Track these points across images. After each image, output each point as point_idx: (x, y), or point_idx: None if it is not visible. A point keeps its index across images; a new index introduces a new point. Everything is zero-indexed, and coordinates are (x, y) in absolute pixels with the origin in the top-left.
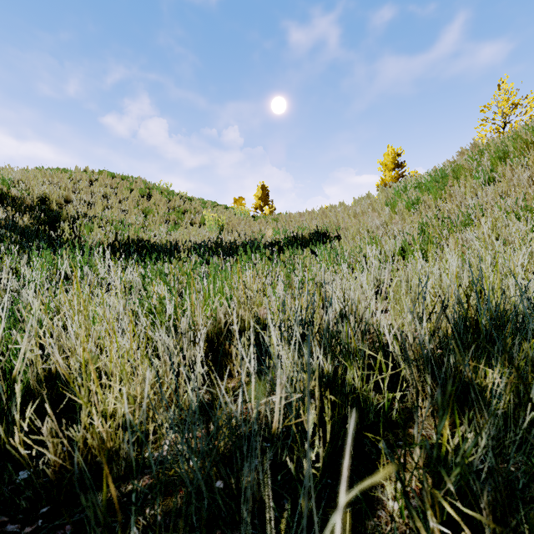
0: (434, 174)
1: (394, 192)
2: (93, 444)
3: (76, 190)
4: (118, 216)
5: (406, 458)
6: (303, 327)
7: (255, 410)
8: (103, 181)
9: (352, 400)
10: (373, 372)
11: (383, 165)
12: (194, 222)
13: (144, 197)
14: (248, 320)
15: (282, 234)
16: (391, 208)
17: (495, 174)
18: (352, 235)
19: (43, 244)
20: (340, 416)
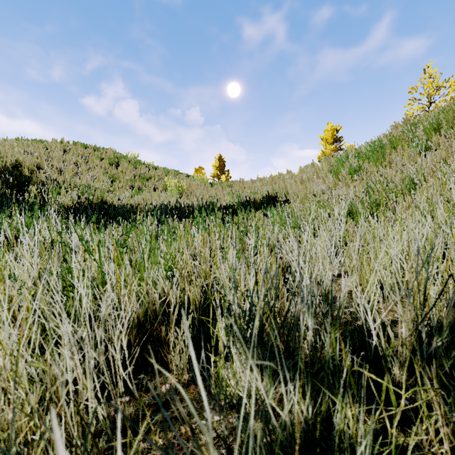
0: (373, 144)
1: (336, 161)
2: None
3: (50, 158)
4: (86, 181)
5: None
6: (260, 319)
7: None
8: (77, 151)
9: None
10: (375, 407)
11: (323, 140)
12: (157, 187)
13: (113, 165)
14: (192, 295)
15: (236, 198)
16: (335, 174)
17: (430, 144)
18: (300, 199)
19: None
20: None
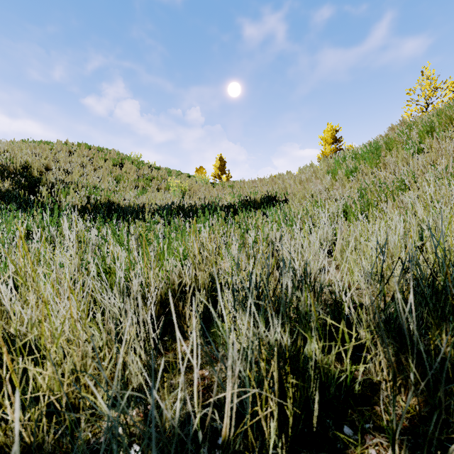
0: (369, 146)
1: (334, 162)
2: (6, 442)
3: (56, 160)
4: (93, 182)
5: (378, 448)
6: (257, 291)
7: (199, 414)
8: (81, 152)
9: (314, 379)
10: (335, 343)
11: (323, 140)
12: (160, 188)
13: (117, 166)
14: (202, 280)
15: (237, 198)
16: (332, 175)
17: (423, 146)
18: (298, 199)
19: (13, 206)
20: (302, 400)
